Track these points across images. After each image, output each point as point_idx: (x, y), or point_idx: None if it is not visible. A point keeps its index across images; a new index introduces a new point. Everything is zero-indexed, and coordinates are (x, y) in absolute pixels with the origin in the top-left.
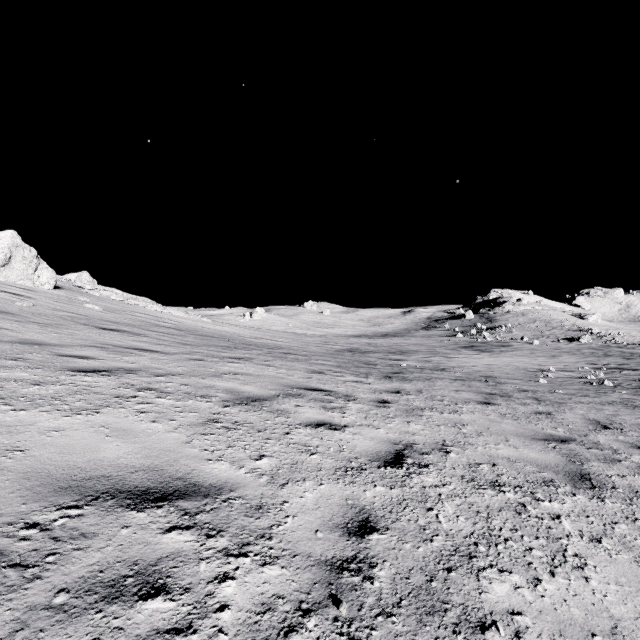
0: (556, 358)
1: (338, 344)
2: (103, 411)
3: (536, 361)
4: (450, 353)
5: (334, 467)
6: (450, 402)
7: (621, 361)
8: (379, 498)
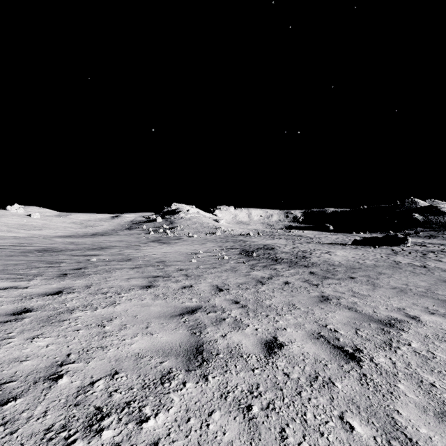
0: (204, 245)
1: (34, 245)
2: None
3: (194, 247)
4: (141, 246)
5: None
6: (114, 293)
7: (232, 244)
8: None
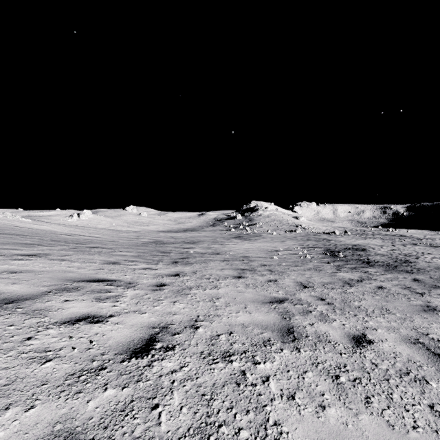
0: (284, 242)
1: (147, 238)
2: None
3: (273, 245)
4: (225, 241)
5: (67, 374)
6: (214, 279)
7: (314, 243)
8: (101, 408)
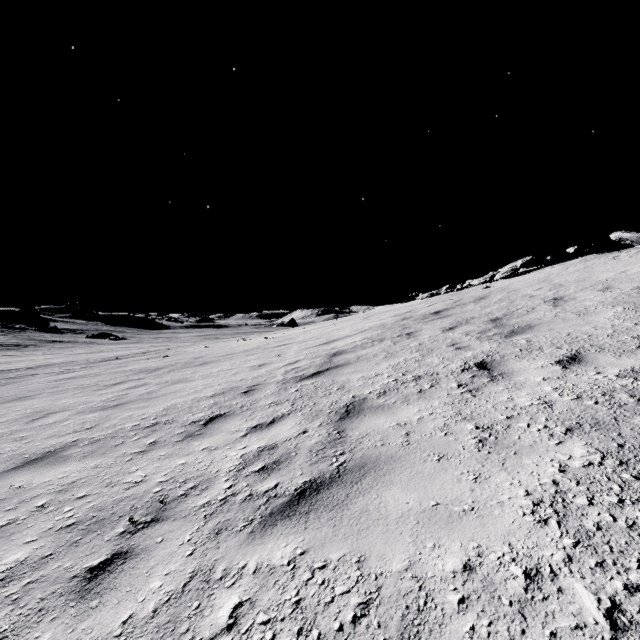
0: None
1: None
2: (547, 528)
3: None
4: None
5: None
6: None
7: None
8: (32, 636)
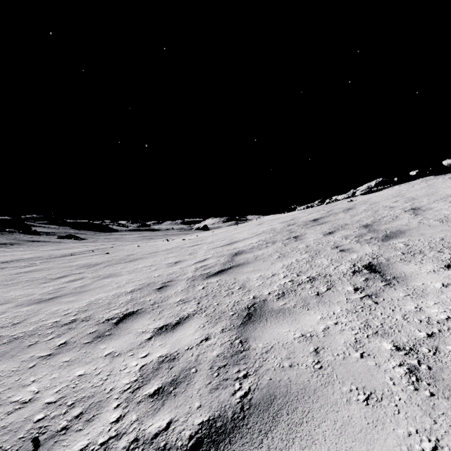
0: None
1: None
2: None
3: None
4: None
5: None
6: None
7: None
8: None
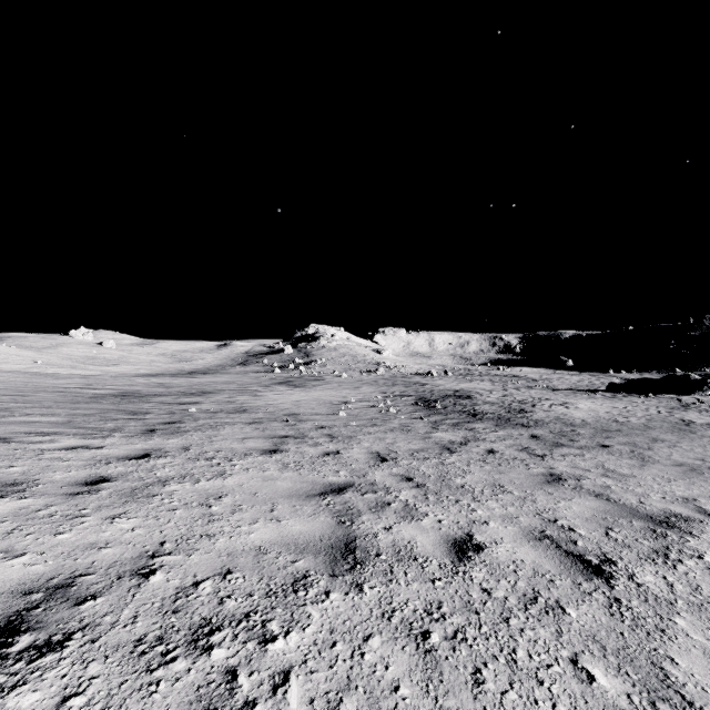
0: (358, 389)
1: (108, 387)
2: None
3: (342, 393)
4: (262, 390)
5: None
6: (223, 459)
7: (403, 389)
8: None
